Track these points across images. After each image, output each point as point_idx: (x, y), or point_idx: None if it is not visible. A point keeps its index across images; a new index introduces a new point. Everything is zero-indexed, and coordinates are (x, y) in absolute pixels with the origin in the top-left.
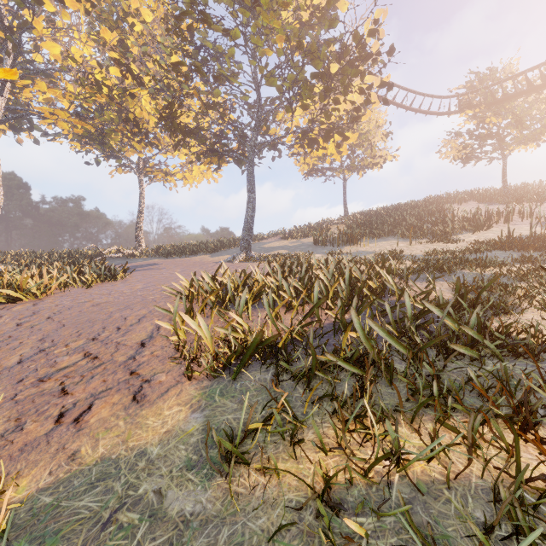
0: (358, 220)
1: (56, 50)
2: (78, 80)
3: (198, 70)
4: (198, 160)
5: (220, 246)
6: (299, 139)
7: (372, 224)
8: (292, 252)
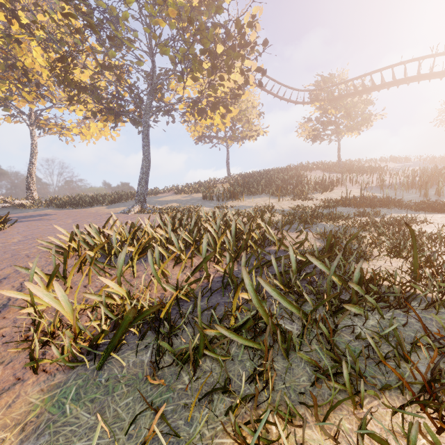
0: (238, 180)
1: None
2: None
3: (91, 26)
4: (93, 117)
5: (117, 198)
6: (190, 108)
7: (249, 184)
8: (184, 206)
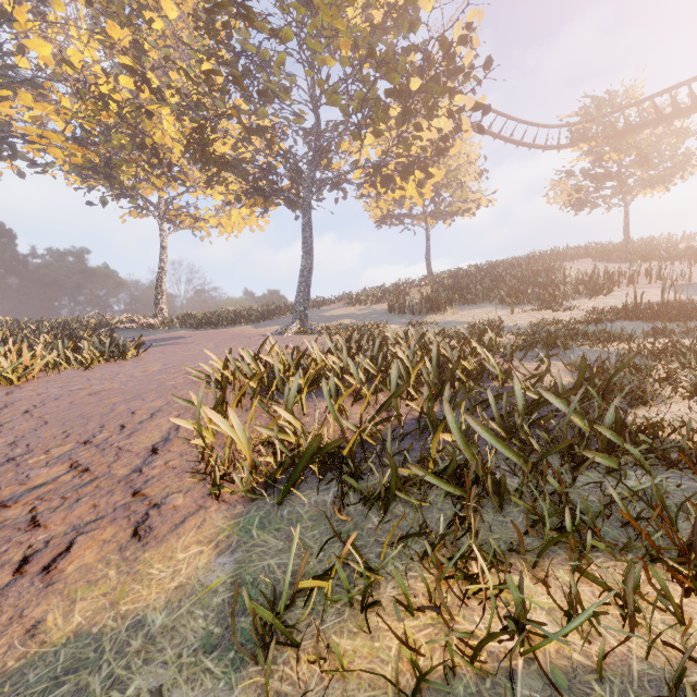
0: (445, 281)
1: (46, 51)
2: (76, 92)
3: (237, 82)
4: (238, 202)
5: (267, 313)
6: (370, 176)
7: (463, 287)
8: (360, 323)
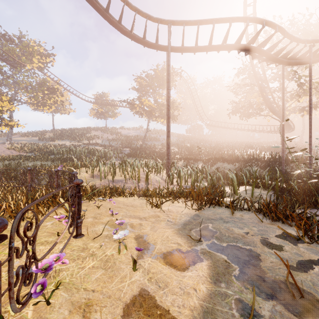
0: (58, 133)
1: None
2: None
3: None
4: None
5: None
6: (33, 104)
7: (63, 135)
8: (30, 142)
